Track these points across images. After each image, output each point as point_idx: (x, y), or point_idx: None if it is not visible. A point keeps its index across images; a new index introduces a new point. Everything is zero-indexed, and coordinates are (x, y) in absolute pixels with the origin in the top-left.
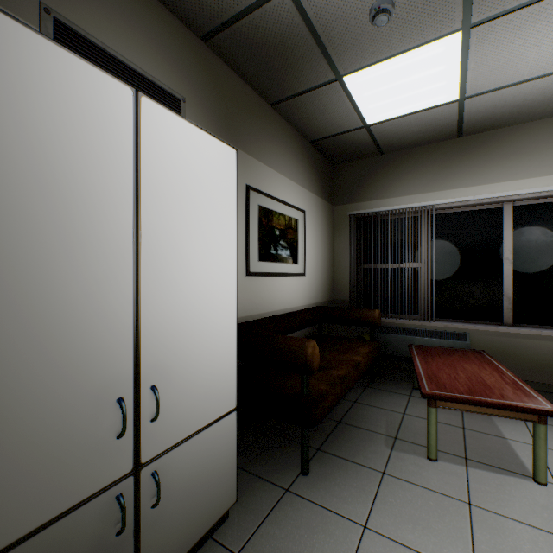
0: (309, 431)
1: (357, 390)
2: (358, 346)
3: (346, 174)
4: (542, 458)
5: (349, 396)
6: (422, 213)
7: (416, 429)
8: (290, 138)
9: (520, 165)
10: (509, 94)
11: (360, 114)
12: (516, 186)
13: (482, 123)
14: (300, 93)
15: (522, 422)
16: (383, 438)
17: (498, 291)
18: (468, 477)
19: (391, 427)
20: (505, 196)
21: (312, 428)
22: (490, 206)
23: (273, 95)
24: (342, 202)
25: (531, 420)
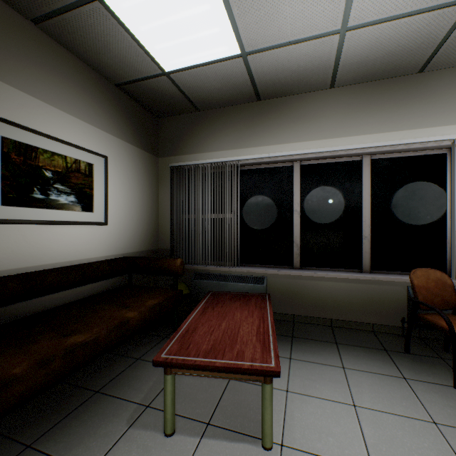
0: (43, 414)
1: (153, 342)
2: (152, 297)
3: (170, 128)
4: (267, 420)
5: (138, 351)
6: (230, 167)
7: (181, 388)
8: (78, 73)
9: (304, 129)
10: (283, 56)
11: (152, 56)
12: (301, 147)
13: (273, 87)
14: (62, 11)
15: (287, 363)
16: (132, 409)
17: (290, 239)
18: (194, 455)
19: (154, 390)
20: (292, 155)
21: (52, 408)
22: (284, 165)
23: (25, 6)
24: (166, 154)
25: (258, 380)
